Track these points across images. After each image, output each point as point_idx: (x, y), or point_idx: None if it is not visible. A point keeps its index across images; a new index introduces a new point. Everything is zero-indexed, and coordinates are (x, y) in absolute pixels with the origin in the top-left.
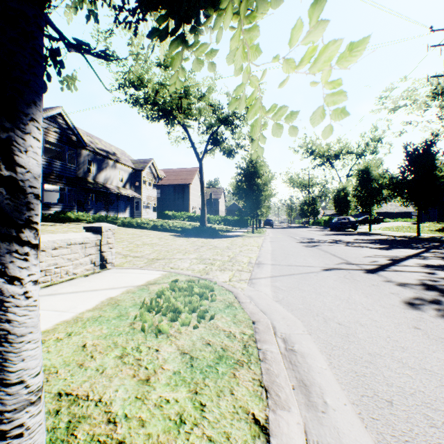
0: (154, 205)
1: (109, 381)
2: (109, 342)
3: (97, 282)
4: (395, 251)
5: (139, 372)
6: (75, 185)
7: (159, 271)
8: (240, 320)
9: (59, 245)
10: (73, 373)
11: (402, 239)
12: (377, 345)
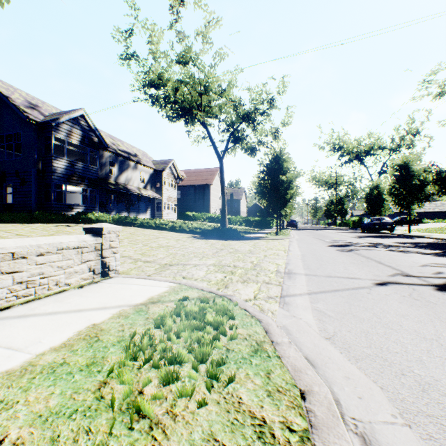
0: (174, 206)
1: None
2: (45, 436)
3: (88, 297)
4: None
5: None
6: (97, 186)
7: (168, 282)
8: (278, 386)
9: (46, 250)
10: None
11: None
12: None
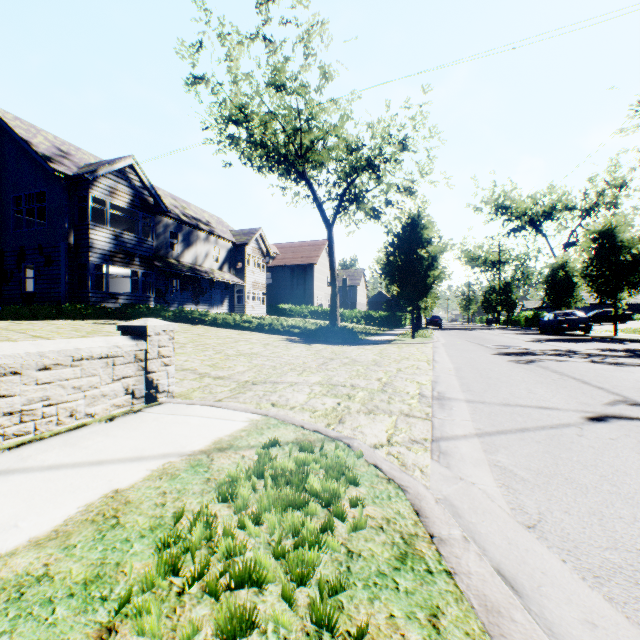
0: (262, 296)
1: None
2: None
3: (118, 438)
4: None
5: None
6: (152, 267)
7: (247, 413)
8: None
9: (54, 361)
10: None
11: None
12: None
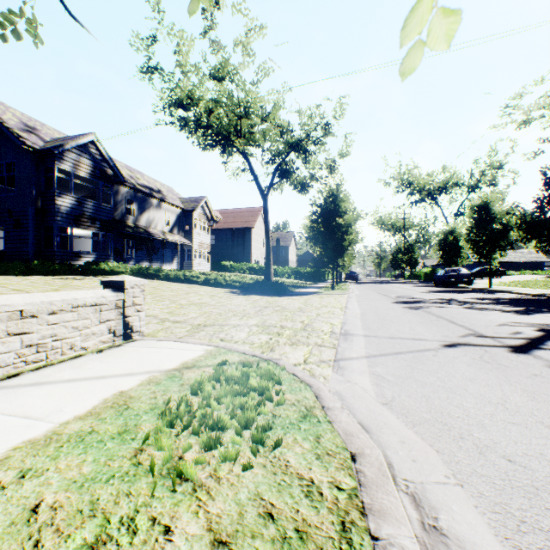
0: (207, 254)
1: None
2: (84, 500)
3: (110, 363)
4: (540, 316)
5: None
6: (111, 230)
7: (203, 345)
8: (328, 450)
9: (59, 307)
10: None
11: (540, 299)
12: None
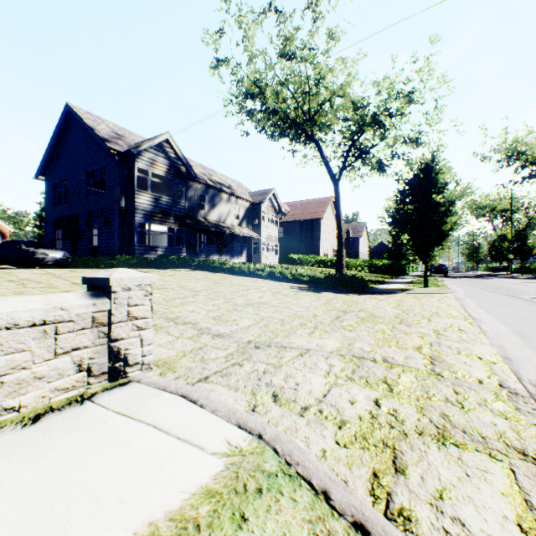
0: (275, 247)
1: None
2: None
3: None
4: None
5: None
6: (184, 224)
7: (230, 426)
8: None
9: None
10: None
11: None
12: None
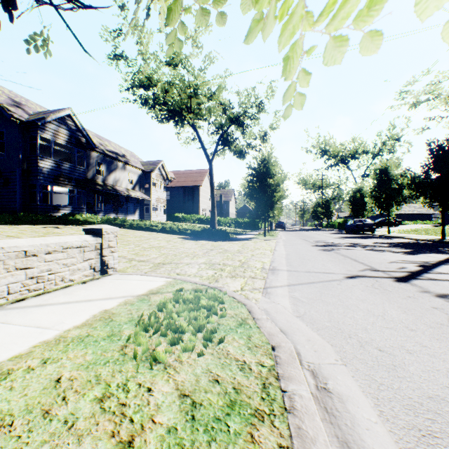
0: (163, 207)
1: (77, 443)
2: (91, 375)
3: (94, 291)
4: (422, 256)
5: (121, 428)
6: (84, 187)
7: (164, 278)
8: (256, 344)
9: (53, 249)
10: (32, 427)
11: (425, 243)
12: (437, 385)
